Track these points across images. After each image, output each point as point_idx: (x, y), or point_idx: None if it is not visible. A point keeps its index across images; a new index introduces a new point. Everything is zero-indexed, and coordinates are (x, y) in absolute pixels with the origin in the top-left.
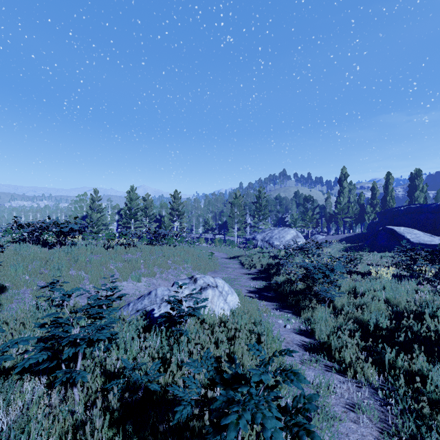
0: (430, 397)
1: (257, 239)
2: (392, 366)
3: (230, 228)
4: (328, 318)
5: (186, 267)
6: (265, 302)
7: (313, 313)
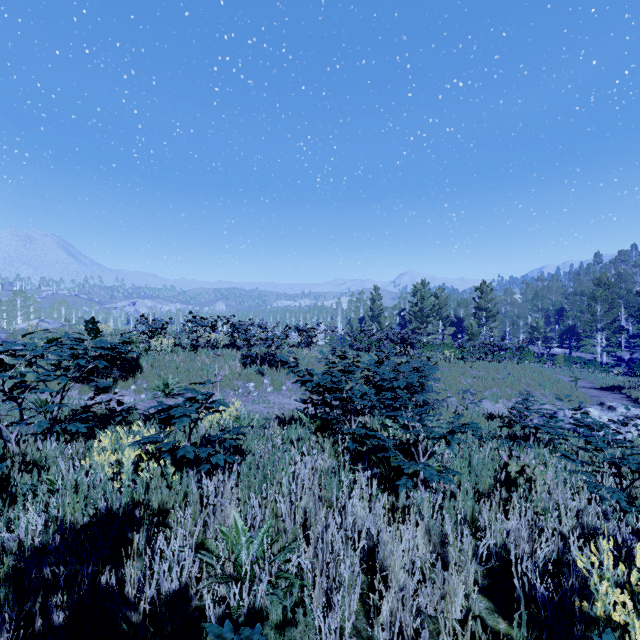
0: None
1: None
2: None
3: (586, 339)
4: None
5: (544, 394)
6: None
7: None
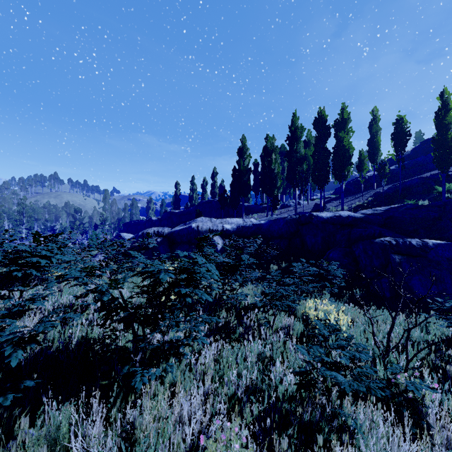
0: None
1: None
2: None
3: None
4: None
5: None
6: None
7: None
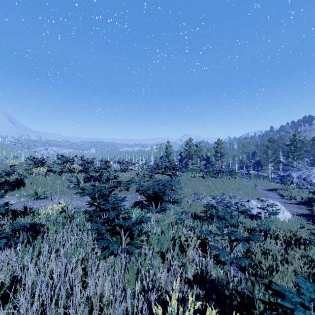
0: None
1: (292, 176)
2: None
3: (264, 166)
4: None
5: (239, 193)
6: (309, 222)
7: None
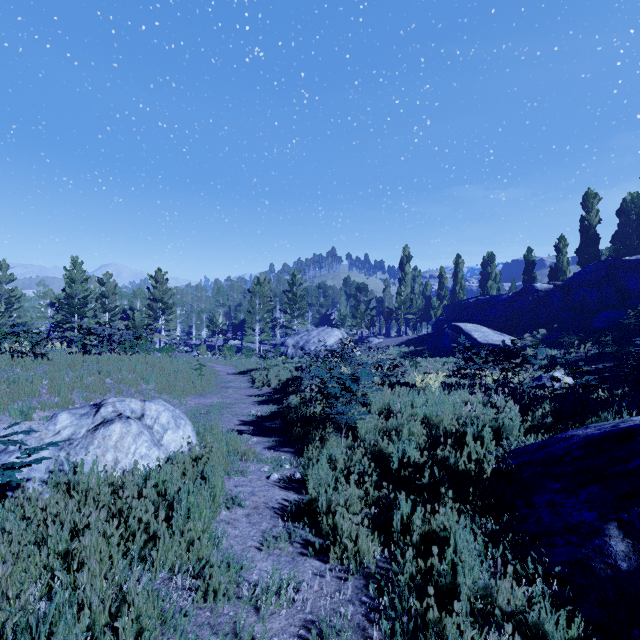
0: (444, 584)
1: (287, 345)
2: (407, 529)
3: (249, 329)
4: (339, 456)
5: (145, 390)
6: (258, 437)
7: (322, 450)
